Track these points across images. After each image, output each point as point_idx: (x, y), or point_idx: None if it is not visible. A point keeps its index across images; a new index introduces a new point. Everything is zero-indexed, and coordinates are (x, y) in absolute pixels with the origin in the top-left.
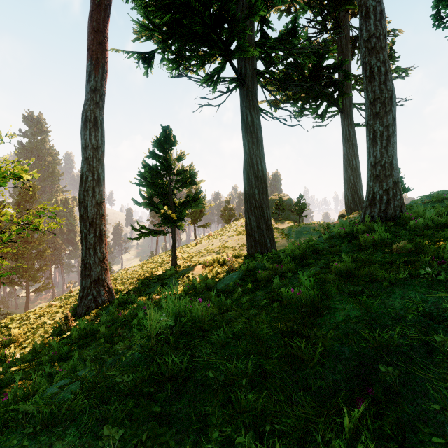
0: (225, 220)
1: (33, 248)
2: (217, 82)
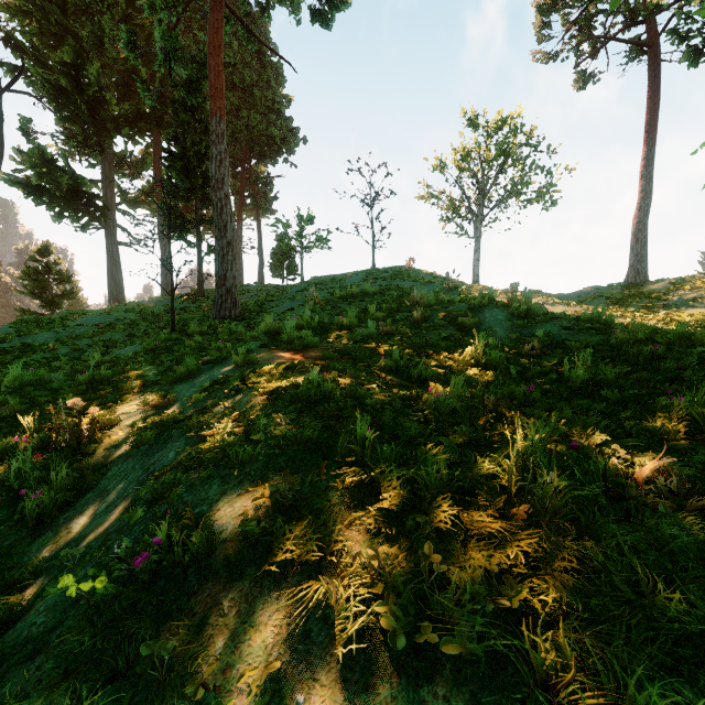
0: None
1: None
2: (88, 227)
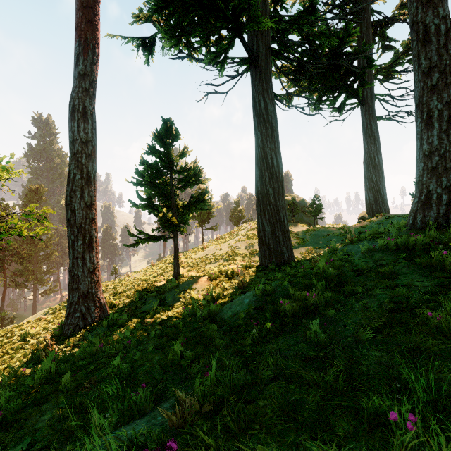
0: (234, 223)
1: (40, 250)
2: (224, 62)
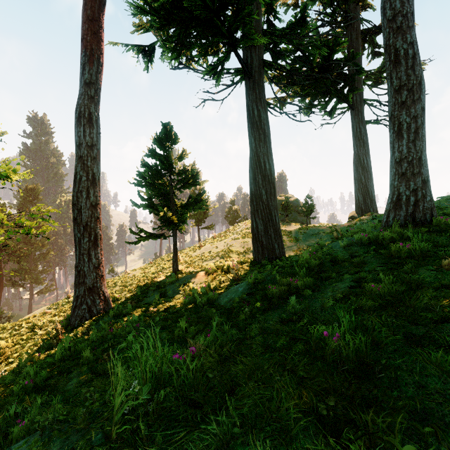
0: (230, 222)
1: (37, 249)
2: (221, 73)
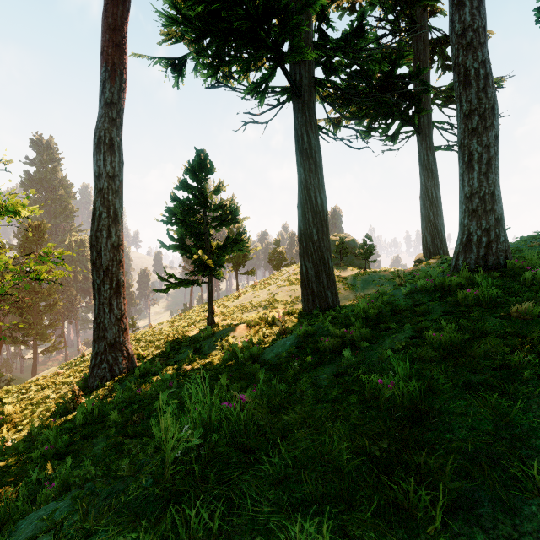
0: (274, 266)
1: (42, 299)
2: (264, 92)
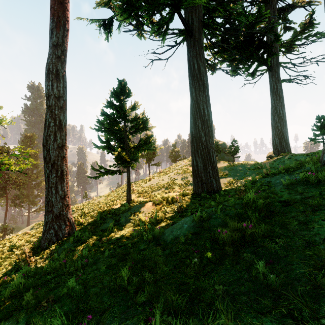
0: (172, 160)
1: (33, 180)
2: (166, 32)
